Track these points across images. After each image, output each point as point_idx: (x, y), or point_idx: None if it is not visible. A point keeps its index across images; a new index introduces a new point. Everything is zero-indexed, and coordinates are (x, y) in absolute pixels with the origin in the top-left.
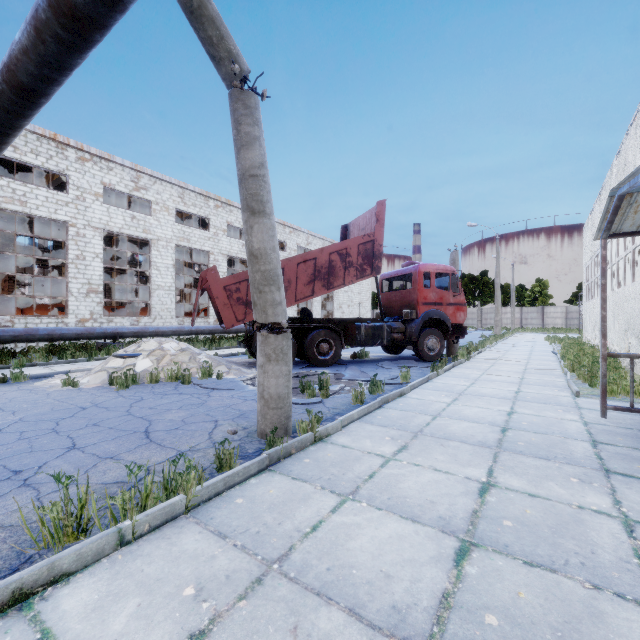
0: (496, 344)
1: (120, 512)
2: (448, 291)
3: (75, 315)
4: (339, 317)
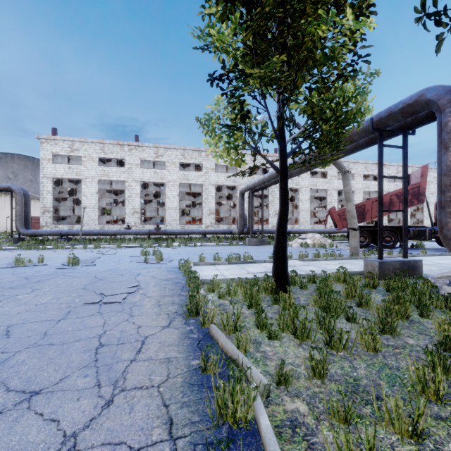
0: None
1: (324, 256)
2: None
3: (271, 224)
4: (429, 224)
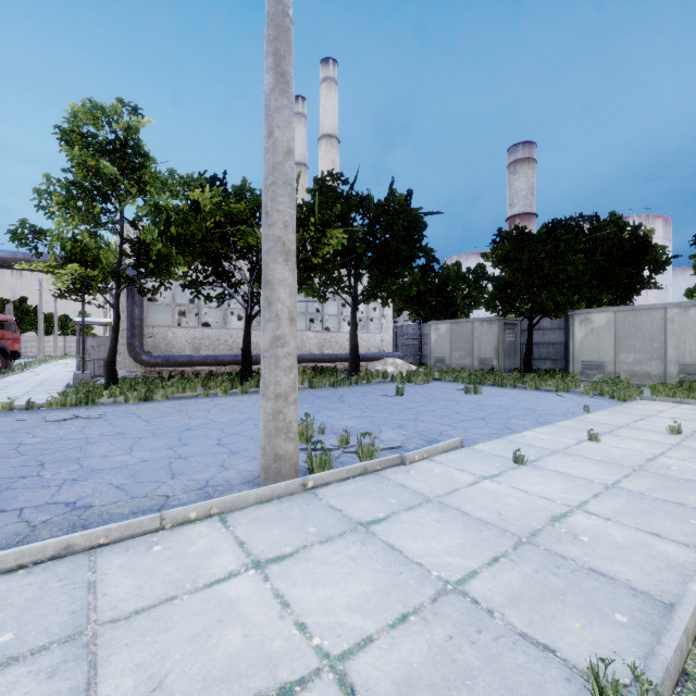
0: (40, 366)
1: None
2: (8, 331)
3: None
4: None
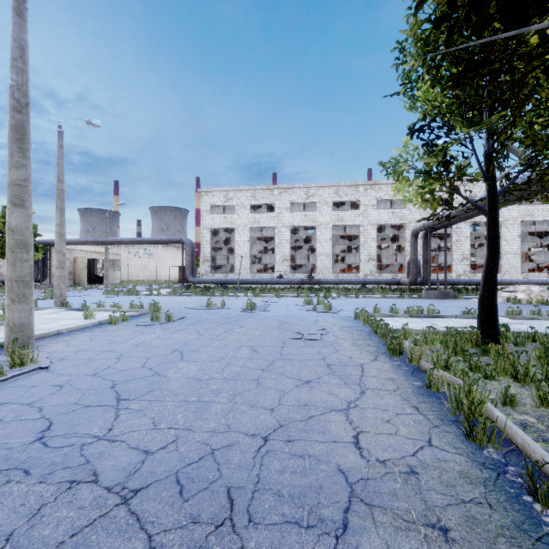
0: None
1: (548, 315)
2: None
3: (455, 272)
4: None
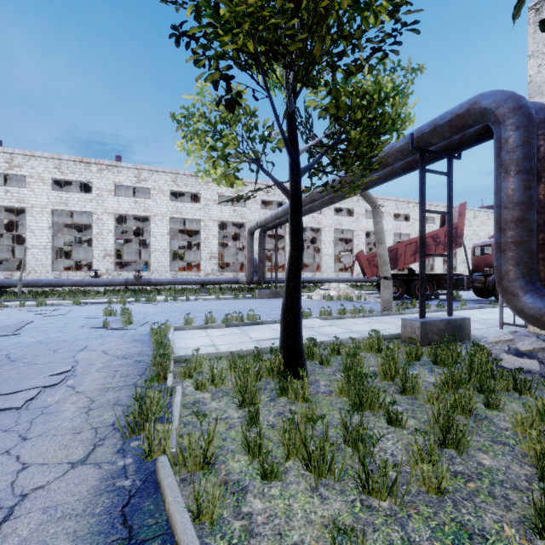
0: None
1: (351, 313)
2: None
3: None
4: (462, 271)
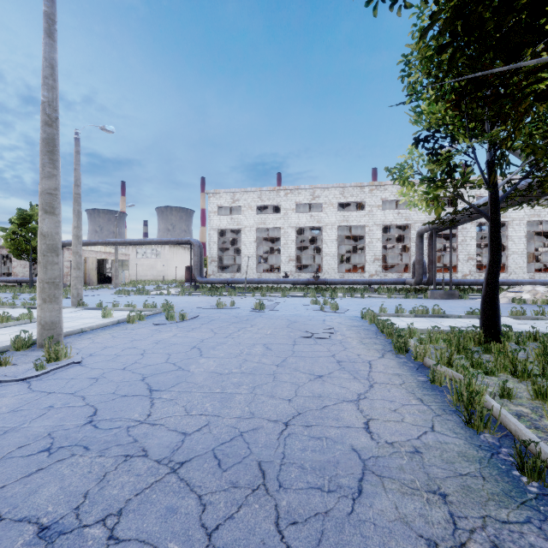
0: None
1: None
2: None
3: (461, 272)
4: None
